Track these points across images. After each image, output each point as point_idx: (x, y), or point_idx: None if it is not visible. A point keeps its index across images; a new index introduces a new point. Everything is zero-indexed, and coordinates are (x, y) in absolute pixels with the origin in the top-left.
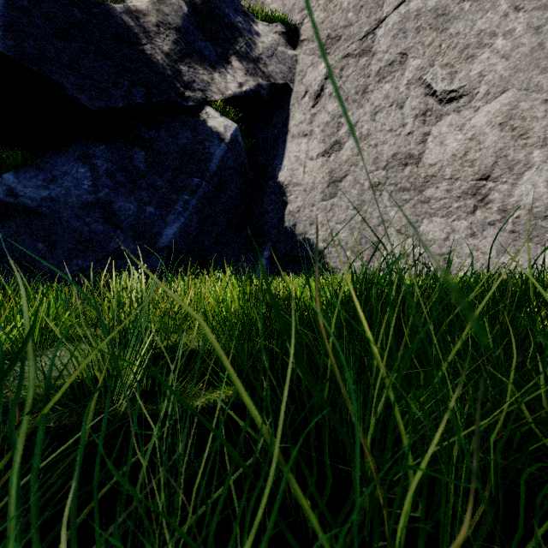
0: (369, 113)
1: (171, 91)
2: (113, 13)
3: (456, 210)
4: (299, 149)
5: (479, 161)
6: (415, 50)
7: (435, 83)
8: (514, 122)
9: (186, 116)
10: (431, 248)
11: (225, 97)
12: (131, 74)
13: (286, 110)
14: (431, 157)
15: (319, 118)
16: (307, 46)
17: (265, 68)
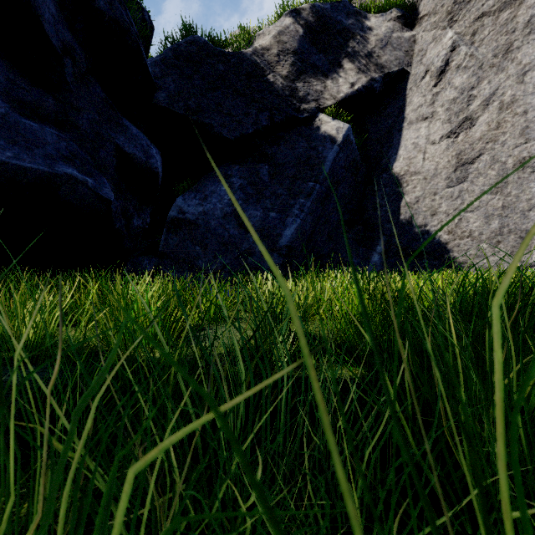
0: (514, 75)
1: (289, 108)
2: (245, 57)
3: None
4: (417, 135)
5: None
6: None
7: None
8: None
9: (301, 127)
10: None
11: (337, 100)
12: (258, 103)
13: (402, 97)
14: None
15: (443, 96)
16: (428, 21)
17: (378, 60)
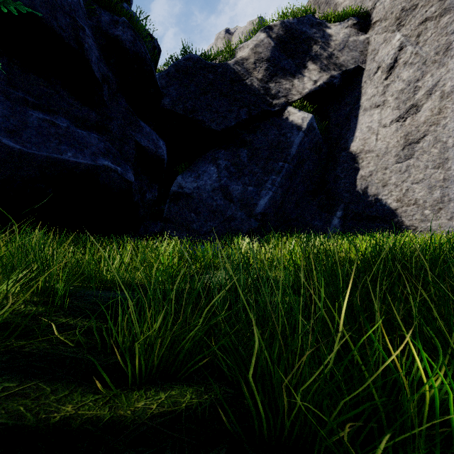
0: (453, 69)
1: (263, 104)
2: (229, 67)
3: None
4: (371, 120)
5: None
6: None
7: None
8: None
9: (273, 118)
10: None
11: (302, 95)
12: (239, 102)
13: (358, 89)
14: None
15: (393, 87)
16: (379, 26)
17: (337, 61)
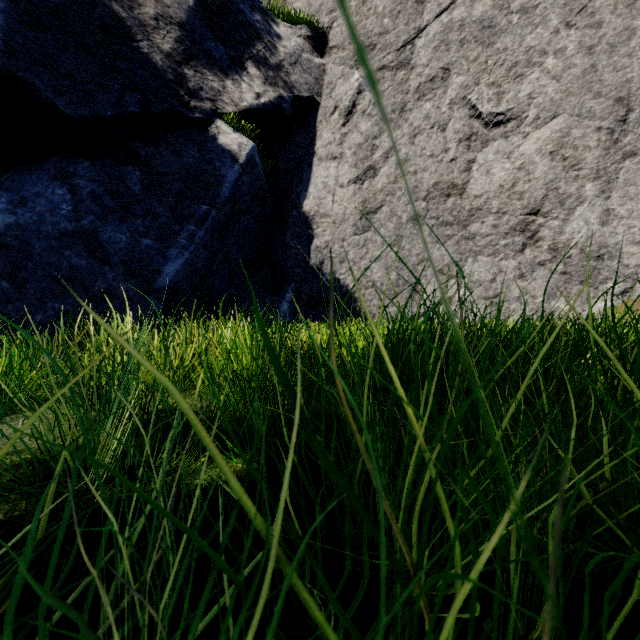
0: (407, 135)
1: (173, 99)
2: None
3: (504, 248)
4: (327, 174)
5: (529, 193)
6: (459, 66)
7: (481, 104)
8: (565, 151)
9: (191, 129)
10: (477, 291)
11: (240, 109)
12: (123, 76)
13: (312, 128)
14: (476, 187)
15: (351, 139)
16: (337, 54)
17: (288, 78)
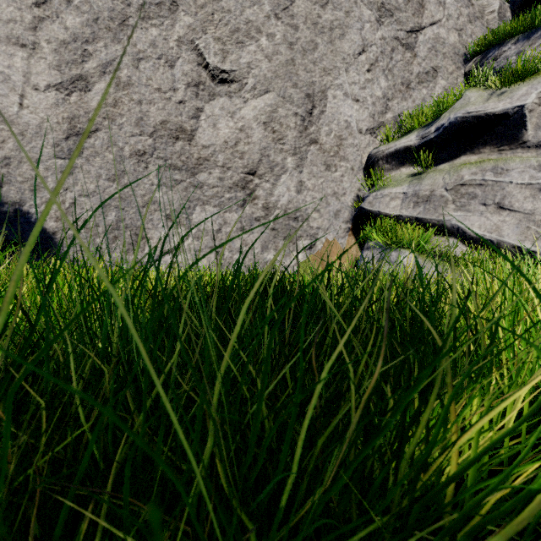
0: (130, 55)
1: None
2: None
3: (228, 201)
4: (9, 63)
5: (248, 155)
6: (187, 5)
7: (208, 54)
8: (274, 124)
9: None
10: (204, 240)
11: None
12: None
13: None
14: (204, 137)
15: (50, 29)
16: None
17: None
